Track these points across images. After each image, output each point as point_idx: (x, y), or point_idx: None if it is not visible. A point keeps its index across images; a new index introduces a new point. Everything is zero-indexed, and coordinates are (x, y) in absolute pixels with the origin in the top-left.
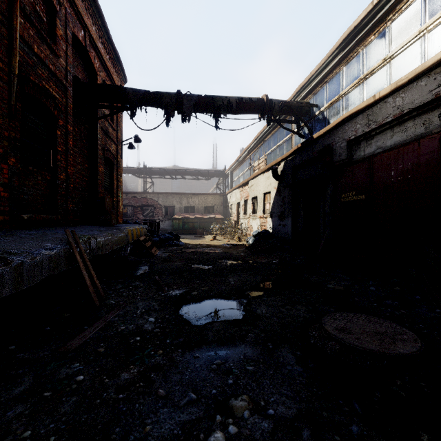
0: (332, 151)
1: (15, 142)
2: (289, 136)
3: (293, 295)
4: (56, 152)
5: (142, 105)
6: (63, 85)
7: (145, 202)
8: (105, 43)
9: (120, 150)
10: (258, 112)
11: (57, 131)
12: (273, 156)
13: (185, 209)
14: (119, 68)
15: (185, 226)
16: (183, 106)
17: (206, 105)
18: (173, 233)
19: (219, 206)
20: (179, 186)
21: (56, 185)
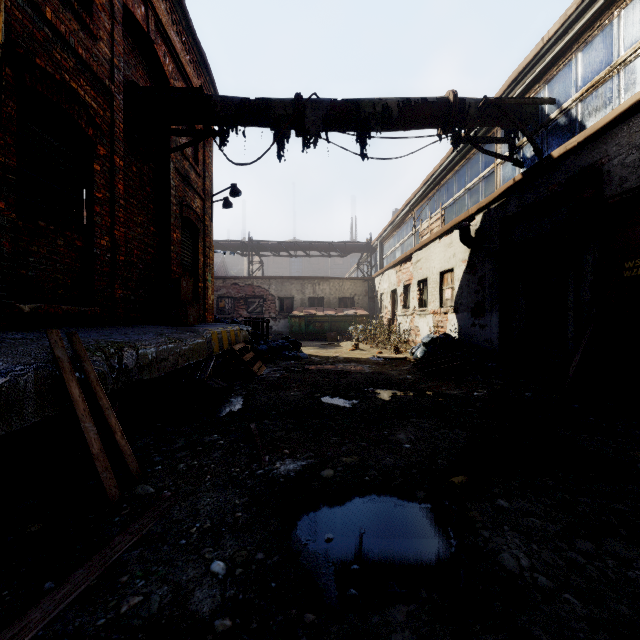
0: (601, 177)
1: (5, 172)
2: (491, 169)
3: (570, 497)
4: (93, 200)
5: (238, 123)
6: (106, 89)
7: (251, 292)
8: (182, 34)
9: (209, 209)
10: (438, 124)
11: (94, 165)
12: (457, 208)
13: (310, 302)
14: (207, 79)
15: (309, 327)
16: (306, 119)
17: (345, 115)
18: (290, 339)
19: (362, 296)
20: (301, 269)
21: (93, 255)
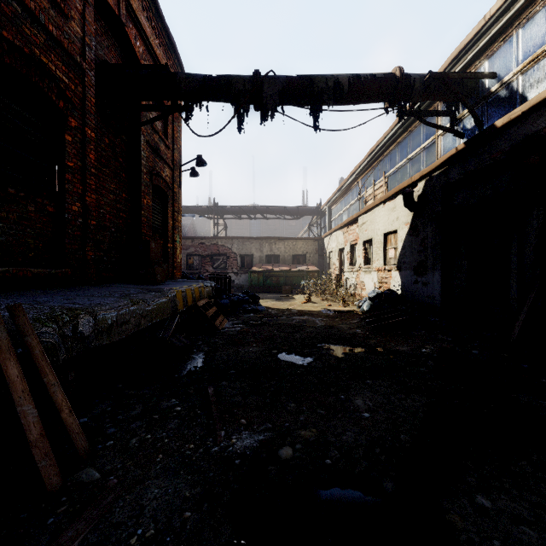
0: None
1: None
2: (432, 140)
3: None
4: (64, 169)
5: (202, 98)
6: (78, 65)
7: (216, 251)
8: (152, 19)
9: (177, 177)
10: (385, 98)
11: (65, 136)
12: (399, 176)
13: (267, 259)
14: (175, 61)
15: (266, 281)
16: (263, 94)
17: (299, 90)
18: (249, 293)
19: (312, 254)
20: (259, 230)
21: (64, 220)
